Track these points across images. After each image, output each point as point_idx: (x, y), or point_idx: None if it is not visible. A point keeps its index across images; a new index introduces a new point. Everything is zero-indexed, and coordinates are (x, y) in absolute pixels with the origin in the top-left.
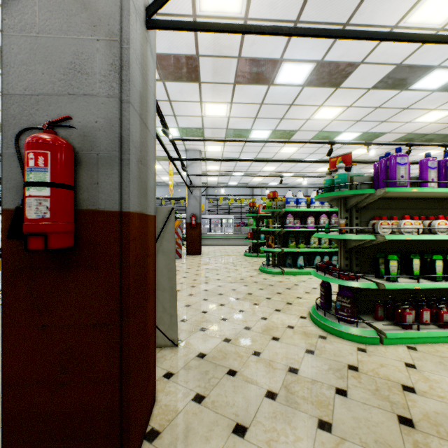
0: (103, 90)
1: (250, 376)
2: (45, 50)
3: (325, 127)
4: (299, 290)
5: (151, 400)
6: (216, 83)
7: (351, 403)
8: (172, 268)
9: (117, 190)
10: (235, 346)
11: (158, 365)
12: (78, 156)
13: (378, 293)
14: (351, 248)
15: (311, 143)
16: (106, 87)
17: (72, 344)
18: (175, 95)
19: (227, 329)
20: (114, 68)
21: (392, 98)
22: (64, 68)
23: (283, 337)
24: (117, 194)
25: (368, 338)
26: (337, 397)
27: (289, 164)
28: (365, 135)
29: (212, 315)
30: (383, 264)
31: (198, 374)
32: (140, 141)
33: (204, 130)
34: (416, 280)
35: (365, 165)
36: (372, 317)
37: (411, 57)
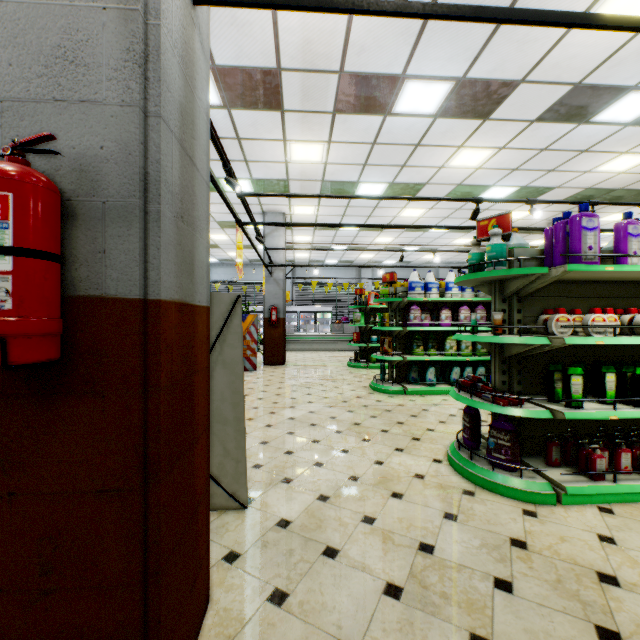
0: (114, 94)
1: (359, 558)
2: (15, 24)
3: (465, 178)
4: (430, 419)
5: (201, 603)
6: (307, 112)
7: (519, 605)
8: (238, 388)
9: (138, 262)
10: (336, 508)
11: (216, 539)
12: (70, 205)
13: (551, 425)
14: (510, 357)
15: (447, 200)
16: (119, 89)
17: (60, 524)
18: (246, 130)
19: (323, 480)
20: (132, 57)
21: (565, 135)
22: (46, 56)
23: (409, 492)
24: (138, 269)
25: (539, 495)
26: (498, 594)
27: (413, 234)
28: (523, 191)
29: (300, 457)
30: (561, 382)
31: (278, 556)
32: (180, 183)
33: (290, 183)
34: (610, 405)
35: (523, 235)
36: (542, 461)
37: (596, 72)
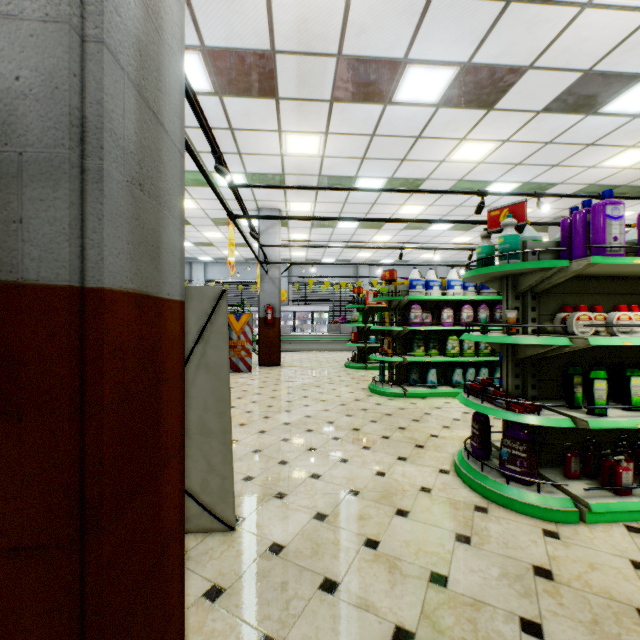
0: (35, 5)
1: (362, 593)
2: None
3: (467, 173)
4: (434, 423)
5: None
6: (303, 100)
7: None
8: (224, 396)
9: (68, 236)
10: (334, 529)
11: (197, 570)
12: None
13: (567, 432)
14: (523, 359)
15: (451, 192)
16: None
17: None
18: (239, 120)
19: (320, 494)
20: None
21: (571, 127)
22: None
23: (415, 509)
24: (68, 246)
25: (560, 512)
26: (526, 639)
27: (411, 232)
28: (525, 187)
29: (296, 468)
30: (580, 386)
31: (268, 591)
32: (138, 141)
33: (285, 178)
34: (635, 412)
35: None
36: (559, 472)
37: (608, 58)
